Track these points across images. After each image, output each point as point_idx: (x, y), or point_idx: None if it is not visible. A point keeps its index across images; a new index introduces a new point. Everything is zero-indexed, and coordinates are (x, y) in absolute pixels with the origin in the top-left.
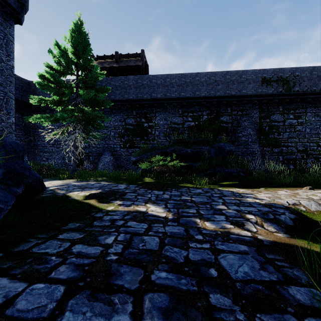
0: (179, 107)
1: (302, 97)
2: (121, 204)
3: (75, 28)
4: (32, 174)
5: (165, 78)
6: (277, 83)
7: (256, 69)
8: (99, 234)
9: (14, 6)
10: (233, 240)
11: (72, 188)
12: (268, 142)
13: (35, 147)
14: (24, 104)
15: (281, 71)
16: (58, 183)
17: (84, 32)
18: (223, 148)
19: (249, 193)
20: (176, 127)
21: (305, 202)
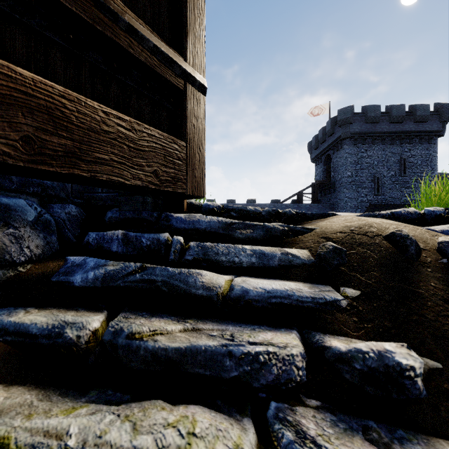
0: None
1: None
2: None
3: None
4: None
5: None
6: None
7: None
8: None
9: (436, 129)
10: None
11: None
12: None
13: None
14: None
15: None
16: None
17: None
18: None
19: None
20: None
21: None
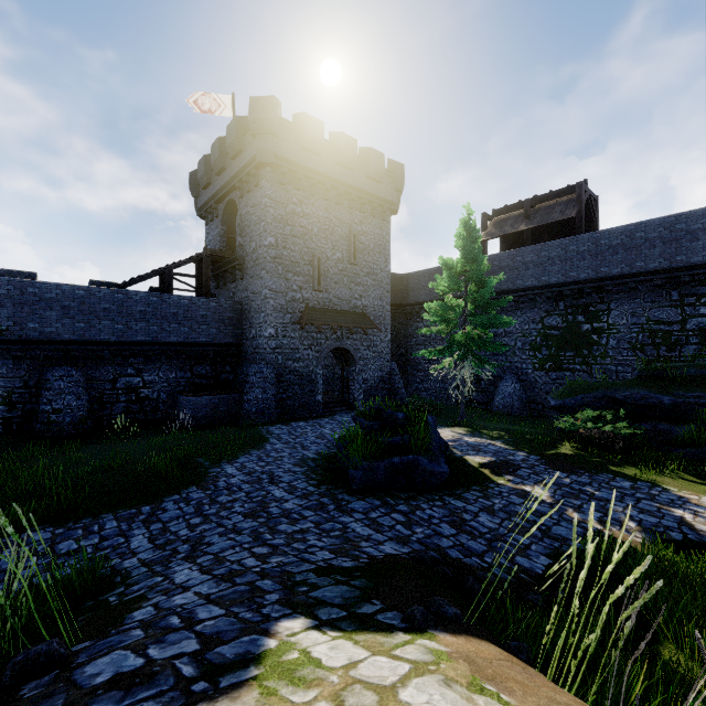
0: (670, 286)
1: None
2: (510, 480)
3: (463, 231)
4: (443, 442)
5: (632, 233)
6: None
7: None
8: (491, 497)
9: (391, 199)
10: (578, 525)
11: (466, 448)
12: None
13: (408, 363)
14: (396, 306)
15: None
16: (448, 435)
17: (474, 228)
18: None
19: None
20: (662, 330)
21: None
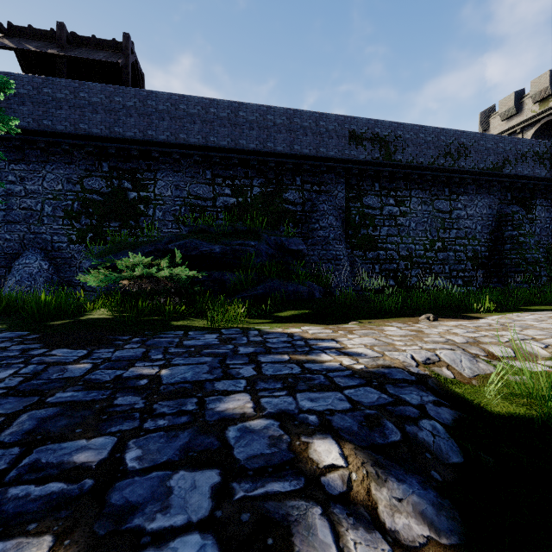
0: (206, 166)
1: (405, 171)
2: None
3: None
4: None
5: (177, 103)
6: (372, 143)
7: (341, 115)
8: None
9: None
10: None
11: None
12: (359, 242)
13: None
14: None
15: (378, 126)
16: None
17: None
18: (286, 246)
19: (328, 337)
20: (200, 205)
21: (447, 355)
